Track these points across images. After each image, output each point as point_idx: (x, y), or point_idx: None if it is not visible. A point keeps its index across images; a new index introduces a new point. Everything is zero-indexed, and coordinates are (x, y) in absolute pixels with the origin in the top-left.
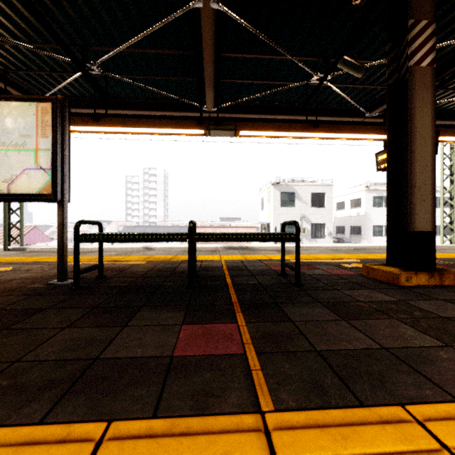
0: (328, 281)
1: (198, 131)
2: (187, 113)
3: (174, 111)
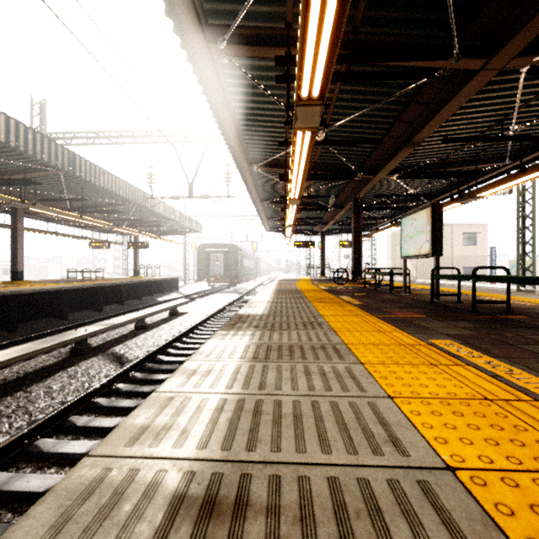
0: None
1: None
2: None
3: None
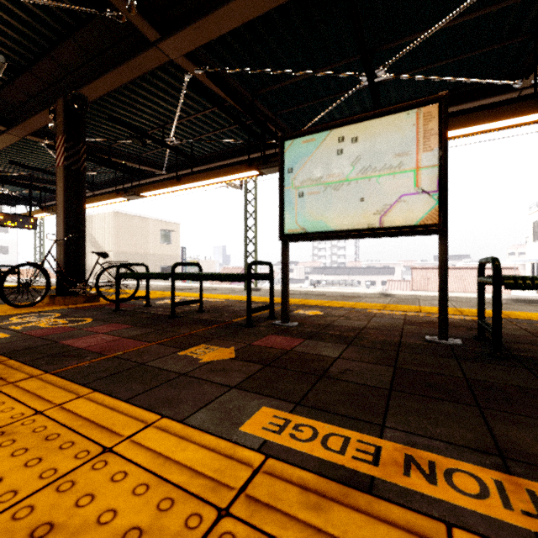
0: None
1: (535, 116)
2: (477, 101)
3: (457, 104)
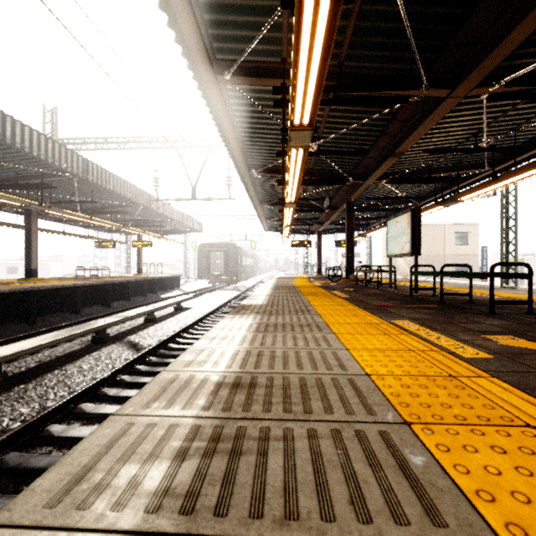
0: (533, 320)
1: None
2: None
3: None
